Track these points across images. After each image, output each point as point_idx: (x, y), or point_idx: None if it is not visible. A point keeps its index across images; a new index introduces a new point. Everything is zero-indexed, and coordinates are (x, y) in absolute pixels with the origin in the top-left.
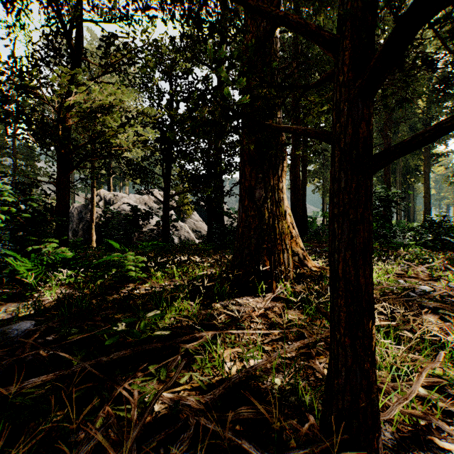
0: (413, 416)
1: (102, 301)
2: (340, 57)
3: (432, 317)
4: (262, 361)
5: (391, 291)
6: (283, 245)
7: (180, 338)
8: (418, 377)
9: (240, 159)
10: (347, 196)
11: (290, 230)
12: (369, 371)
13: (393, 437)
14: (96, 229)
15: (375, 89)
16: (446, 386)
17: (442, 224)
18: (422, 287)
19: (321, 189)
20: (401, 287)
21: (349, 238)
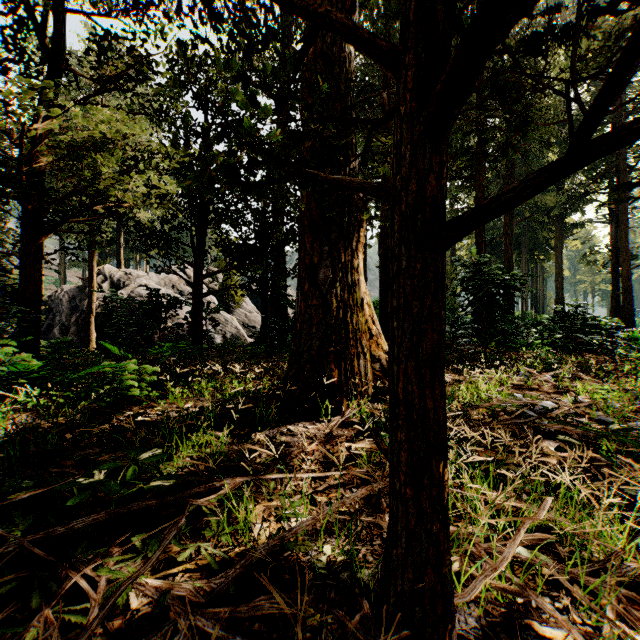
0: (507, 591)
1: (81, 434)
2: (402, 78)
3: (552, 444)
4: (307, 520)
5: (502, 409)
6: (358, 347)
7: (189, 490)
8: (514, 536)
9: (299, 225)
10: (410, 282)
11: (369, 327)
12: (439, 535)
13: (478, 624)
14: (98, 323)
15: (447, 127)
16: (559, 542)
17: (576, 317)
18: (544, 403)
19: None
20: (516, 404)
21: (412, 343)
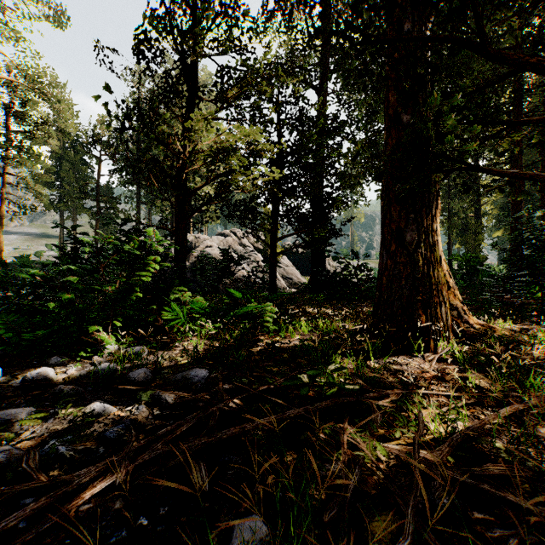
0: None
1: (252, 353)
2: None
3: None
4: (476, 424)
5: None
6: (440, 297)
7: (369, 394)
8: None
9: (383, 197)
10: None
11: (447, 280)
12: None
13: None
14: None
15: None
16: None
17: None
18: None
19: (446, 224)
20: None
21: None
